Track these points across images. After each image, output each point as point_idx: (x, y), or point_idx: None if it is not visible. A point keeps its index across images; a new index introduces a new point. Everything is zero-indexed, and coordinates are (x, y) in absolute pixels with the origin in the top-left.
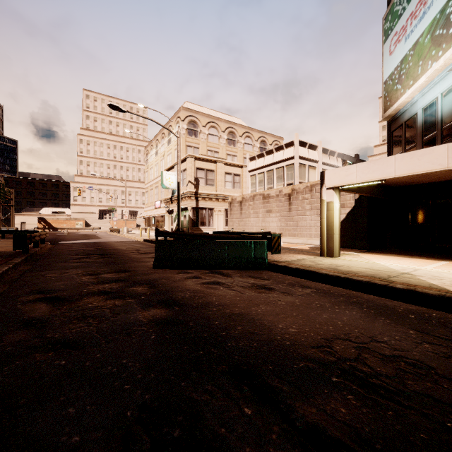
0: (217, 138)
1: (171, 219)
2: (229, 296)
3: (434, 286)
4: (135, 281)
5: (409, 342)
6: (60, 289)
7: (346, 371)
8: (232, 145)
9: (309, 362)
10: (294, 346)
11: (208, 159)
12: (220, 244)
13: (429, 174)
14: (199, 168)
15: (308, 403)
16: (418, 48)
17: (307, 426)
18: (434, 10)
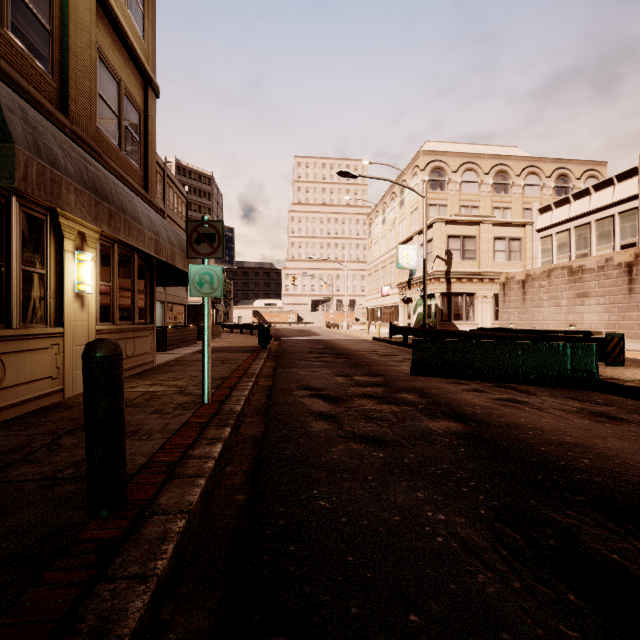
0: (477, 185)
1: (407, 311)
2: (546, 420)
3: None
4: (397, 387)
5: None
6: (324, 388)
7: None
8: (502, 192)
9: None
10: None
11: (466, 221)
12: (509, 346)
13: None
14: (452, 236)
15: None
16: None
17: None
18: None
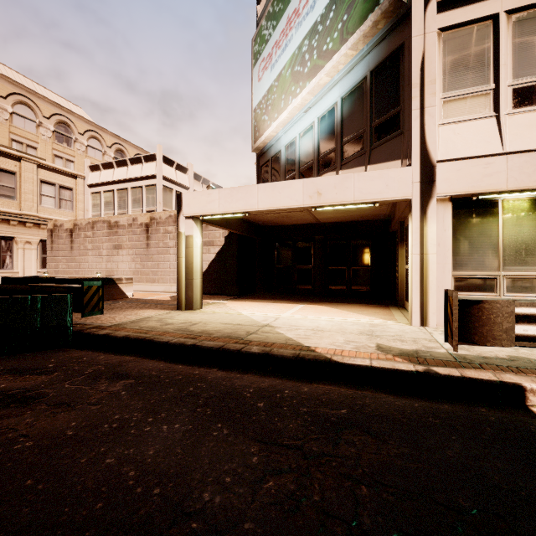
0: (34, 124)
1: None
2: None
3: (290, 341)
4: None
5: (244, 488)
6: None
7: None
8: (65, 144)
9: None
10: None
11: (0, 151)
12: None
13: (290, 215)
14: None
15: None
16: (281, 80)
17: None
18: (294, 44)
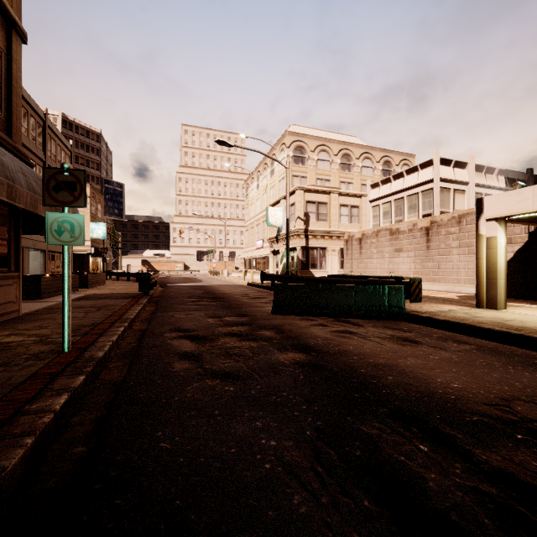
0: (329, 163)
1: (276, 261)
2: (368, 346)
3: None
4: (259, 325)
5: None
6: (194, 329)
7: (534, 431)
8: (347, 171)
9: (484, 417)
10: (462, 401)
11: (320, 190)
12: (346, 289)
13: None
14: (309, 201)
15: (491, 452)
16: None
17: (493, 469)
18: None
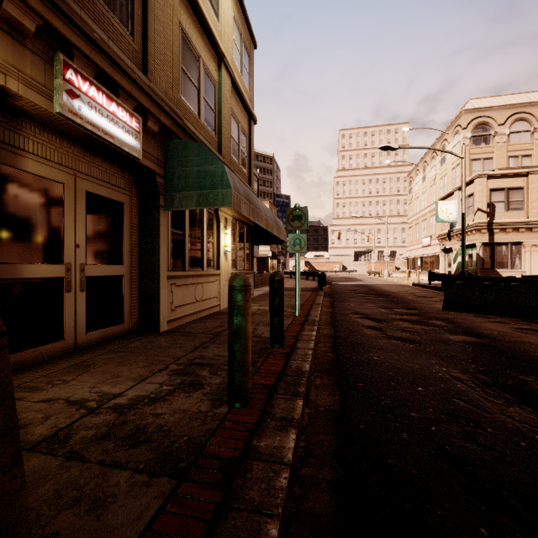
0: (528, 133)
1: (447, 260)
2: None
3: None
4: (429, 317)
5: None
6: (370, 314)
7: None
8: None
9: None
10: None
11: (511, 174)
12: None
13: None
14: (494, 189)
15: None
16: None
17: None
18: None
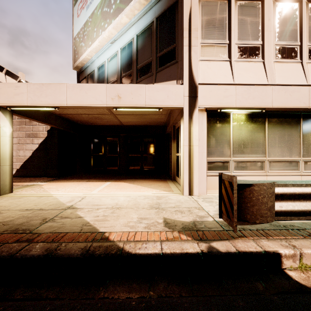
0: None
1: None
2: None
3: (86, 227)
4: None
5: None
6: None
7: None
8: None
9: None
10: None
11: None
12: None
13: (101, 117)
14: None
15: None
16: (94, 17)
17: None
18: None
